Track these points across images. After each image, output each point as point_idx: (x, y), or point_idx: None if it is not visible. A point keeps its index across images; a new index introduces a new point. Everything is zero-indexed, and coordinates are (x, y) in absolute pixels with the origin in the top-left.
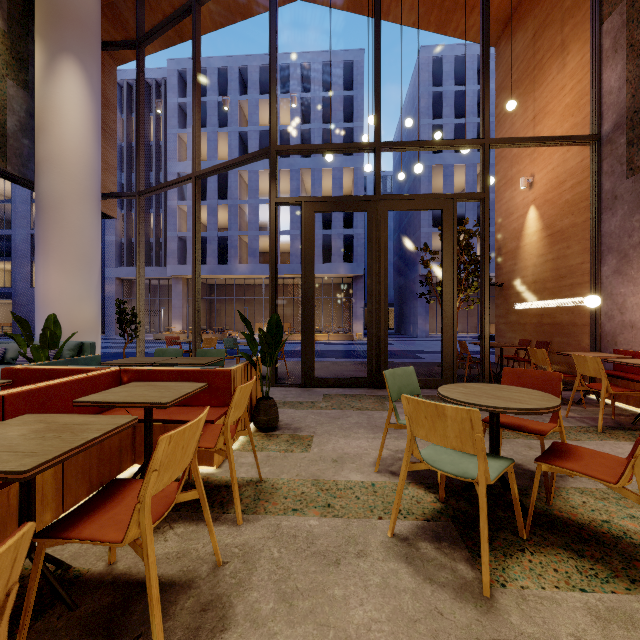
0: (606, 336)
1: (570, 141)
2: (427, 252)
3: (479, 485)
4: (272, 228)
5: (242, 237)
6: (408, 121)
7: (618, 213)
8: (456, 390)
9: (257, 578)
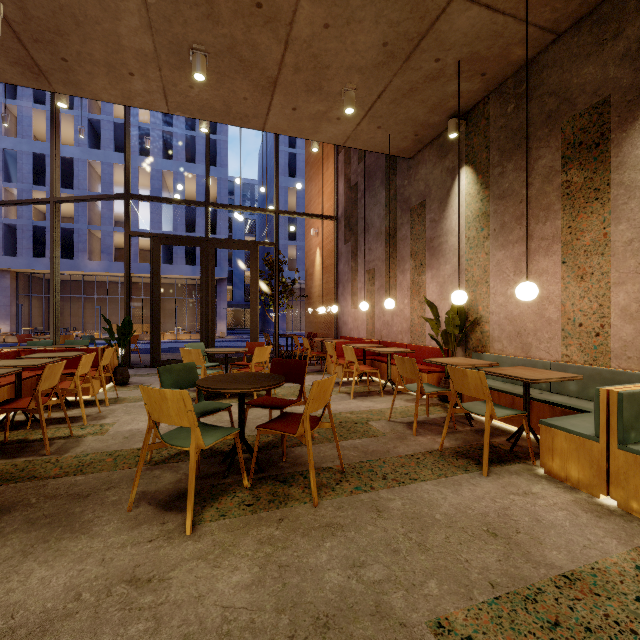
0: (339, 329)
1: (323, 218)
2: (284, 261)
3: (202, 374)
4: (127, 253)
5: (93, 231)
6: (237, 180)
7: (342, 262)
8: (213, 349)
9: (117, 412)
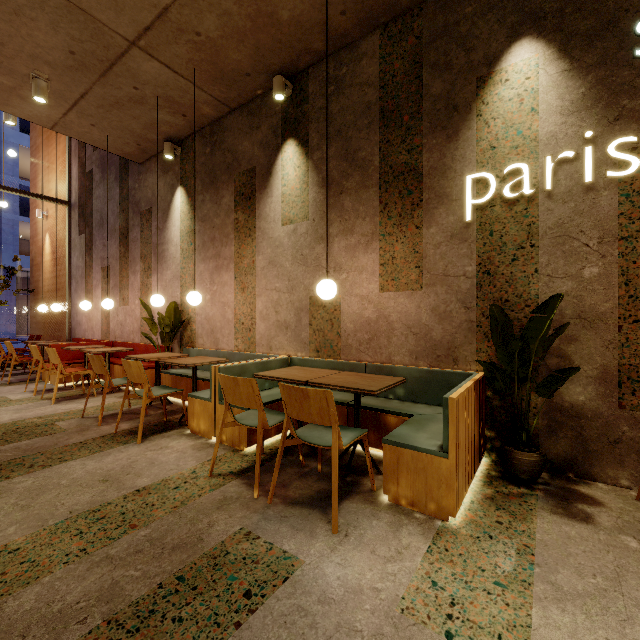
0: (73, 330)
1: (48, 200)
2: (12, 242)
3: None
4: None
5: None
6: None
7: (76, 255)
8: None
9: None
